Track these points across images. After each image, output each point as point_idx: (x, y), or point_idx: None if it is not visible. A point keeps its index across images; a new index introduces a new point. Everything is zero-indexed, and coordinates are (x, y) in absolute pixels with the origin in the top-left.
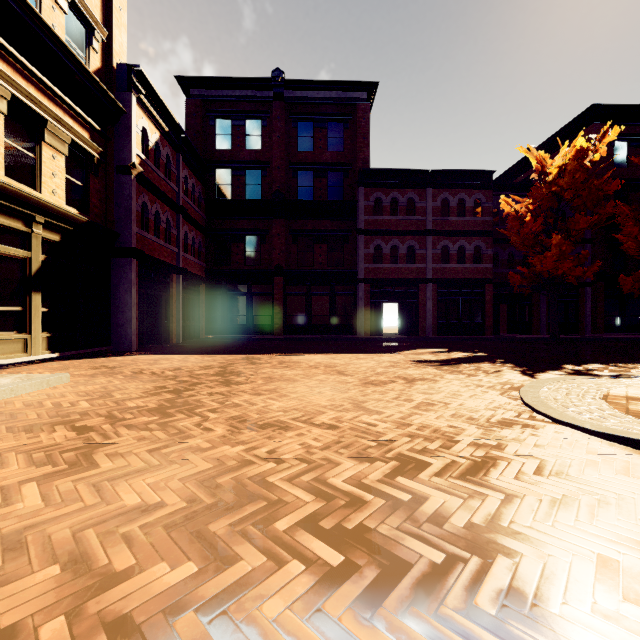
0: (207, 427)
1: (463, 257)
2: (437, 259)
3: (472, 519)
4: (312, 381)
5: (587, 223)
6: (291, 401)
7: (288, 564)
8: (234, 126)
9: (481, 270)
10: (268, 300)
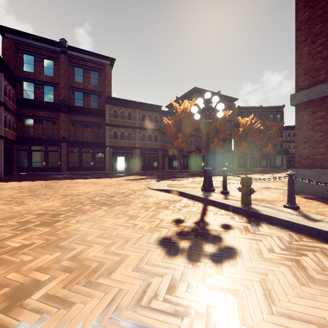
0: (55, 197)
1: (151, 139)
2: (140, 139)
3: (121, 200)
4: (86, 186)
5: (189, 131)
6: (80, 191)
7: (87, 205)
8: (36, 60)
9: (157, 144)
10: (57, 154)
